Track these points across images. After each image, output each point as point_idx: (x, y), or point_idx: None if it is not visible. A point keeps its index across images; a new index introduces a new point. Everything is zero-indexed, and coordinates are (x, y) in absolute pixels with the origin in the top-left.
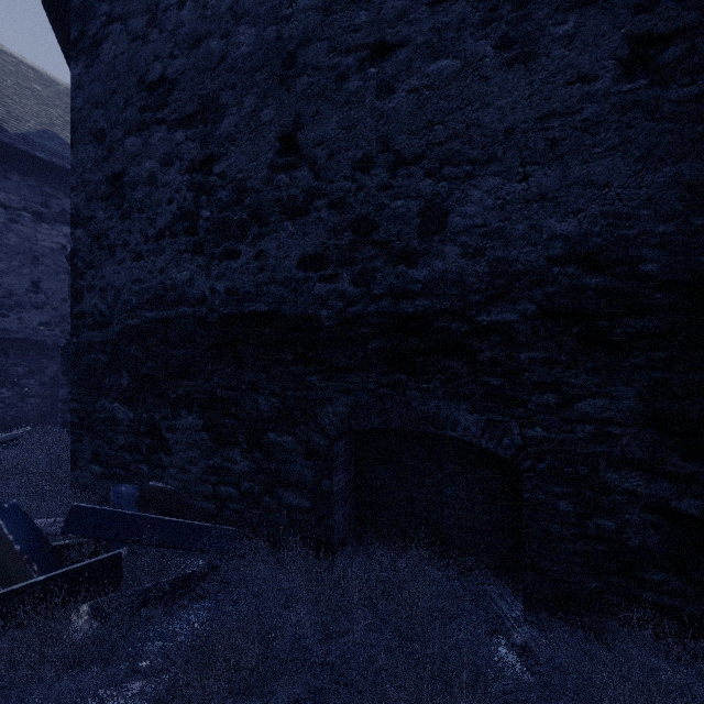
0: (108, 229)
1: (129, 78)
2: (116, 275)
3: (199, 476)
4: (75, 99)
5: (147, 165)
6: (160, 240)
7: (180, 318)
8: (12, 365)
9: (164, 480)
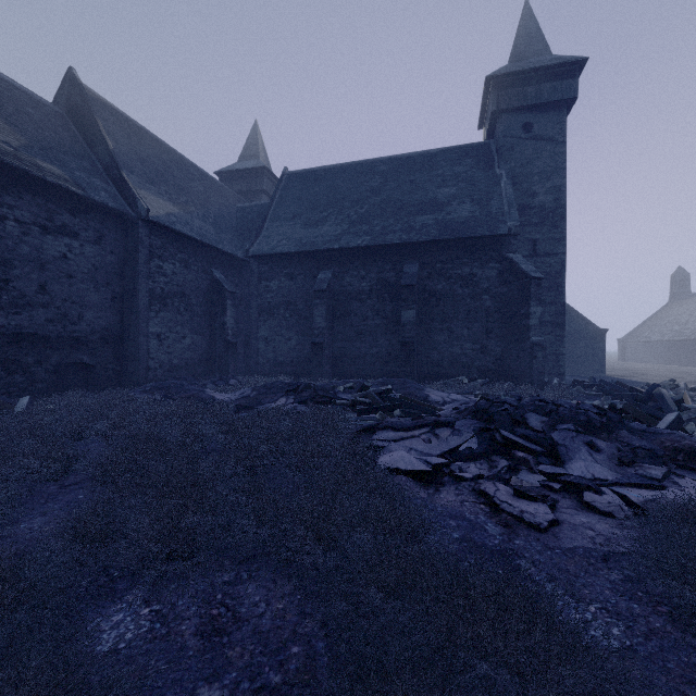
0: None
1: None
2: None
3: None
4: None
5: None
6: None
7: None
8: None
9: None
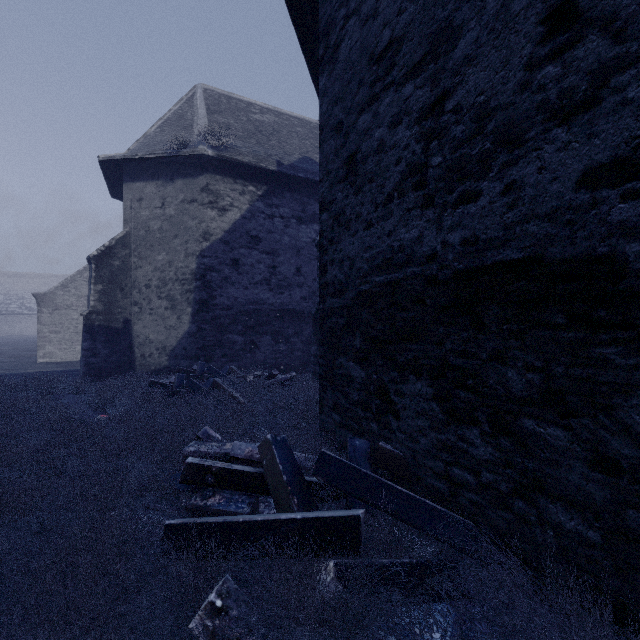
0: (344, 207)
1: (361, 62)
2: (350, 246)
3: (428, 449)
4: (321, 106)
5: (377, 135)
6: (388, 204)
7: (408, 279)
8: (286, 328)
9: (392, 442)
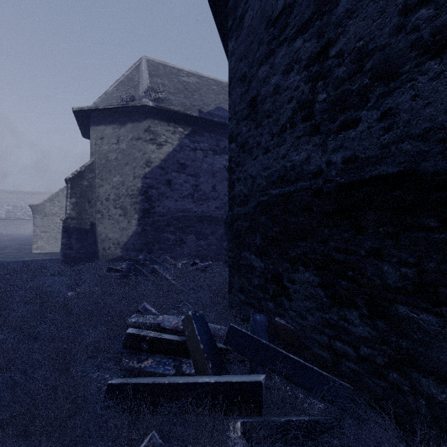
0: (248, 138)
1: (260, 26)
2: (252, 167)
3: (314, 325)
4: (230, 64)
5: (273, 81)
6: (282, 133)
7: (298, 191)
8: (205, 229)
9: (285, 318)
